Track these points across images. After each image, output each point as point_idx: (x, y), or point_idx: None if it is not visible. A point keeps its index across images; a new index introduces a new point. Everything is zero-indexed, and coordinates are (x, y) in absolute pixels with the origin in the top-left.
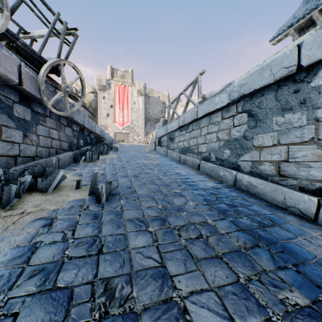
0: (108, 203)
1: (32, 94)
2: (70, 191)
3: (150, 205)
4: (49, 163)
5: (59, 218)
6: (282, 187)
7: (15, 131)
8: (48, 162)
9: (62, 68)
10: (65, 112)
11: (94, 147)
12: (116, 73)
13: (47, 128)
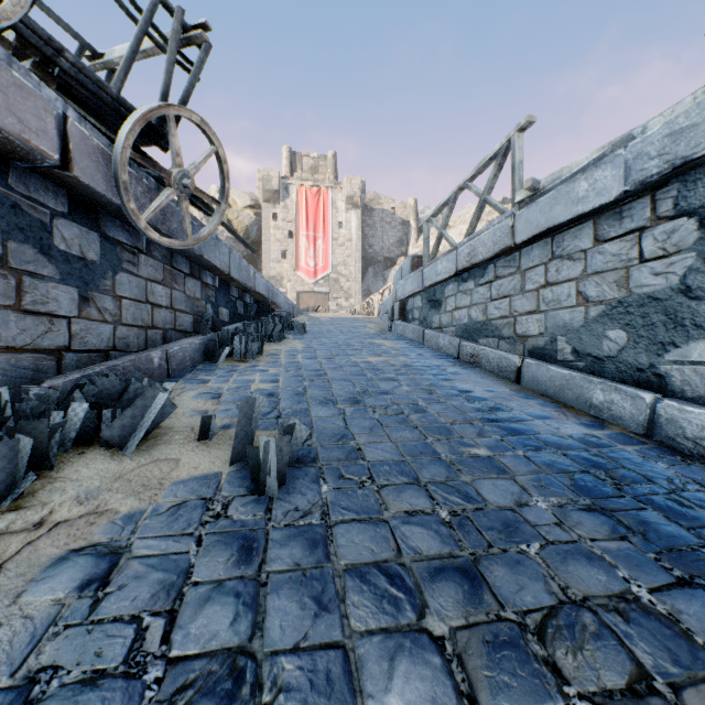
0: (286, 494)
1: (100, 193)
2: (184, 448)
3: (412, 506)
4: (144, 366)
5: (135, 552)
6: None
7: (57, 288)
8: (140, 364)
9: (172, 126)
10: (182, 241)
11: (252, 325)
12: (301, 163)
13: (140, 280)
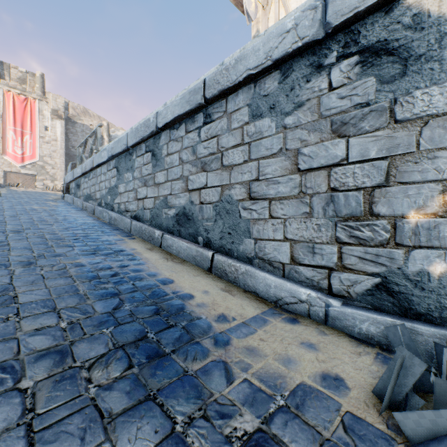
0: None
1: None
2: None
3: (15, 227)
4: None
5: None
6: (124, 217)
7: None
8: None
9: None
10: None
11: None
12: (10, 72)
13: None
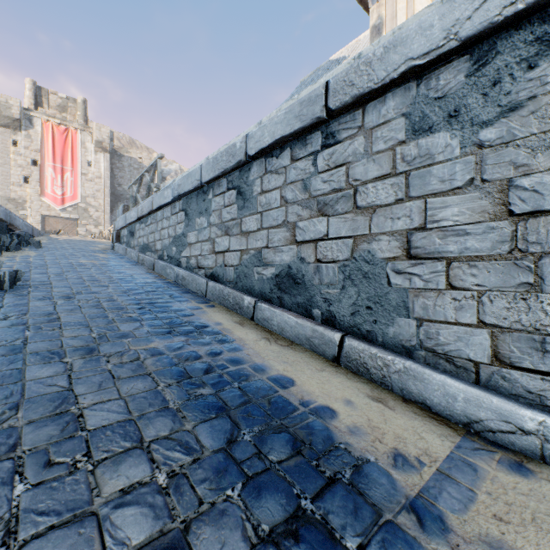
0: (13, 290)
1: None
2: None
3: (63, 291)
4: None
5: None
6: (196, 276)
7: None
8: None
9: None
10: None
11: None
12: (48, 99)
13: None
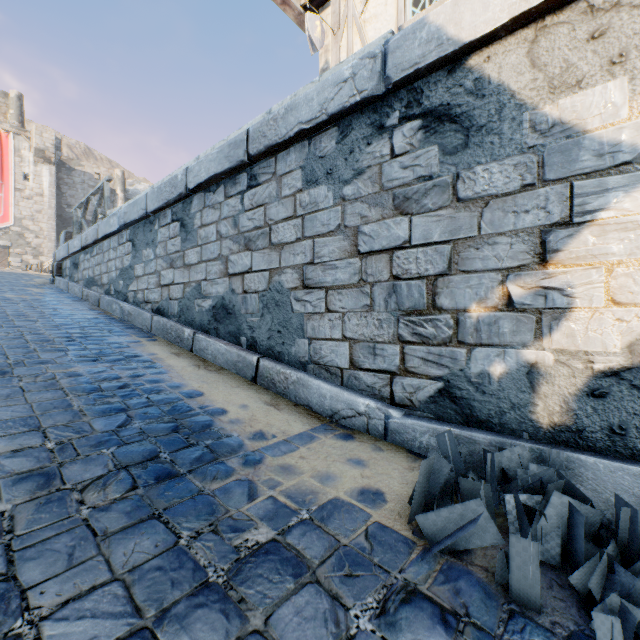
0: None
1: None
2: None
3: None
4: None
5: None
6: (141, 311)
7: None
8: None
9: None
10: None
11: None
12: None
13: None
